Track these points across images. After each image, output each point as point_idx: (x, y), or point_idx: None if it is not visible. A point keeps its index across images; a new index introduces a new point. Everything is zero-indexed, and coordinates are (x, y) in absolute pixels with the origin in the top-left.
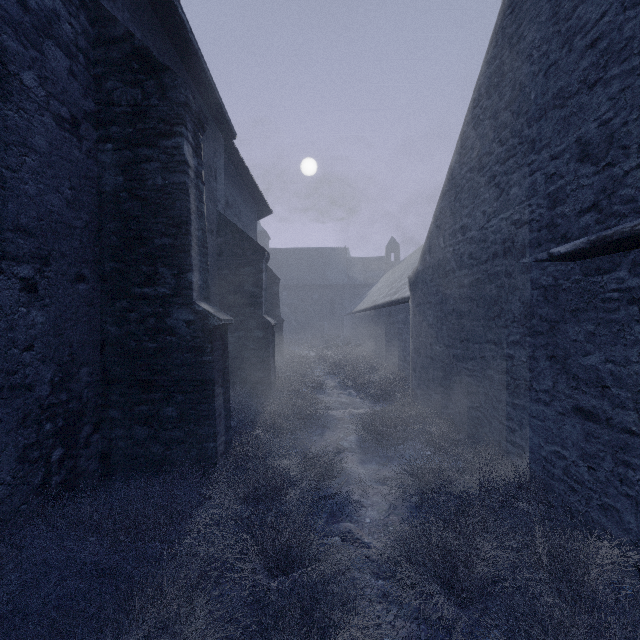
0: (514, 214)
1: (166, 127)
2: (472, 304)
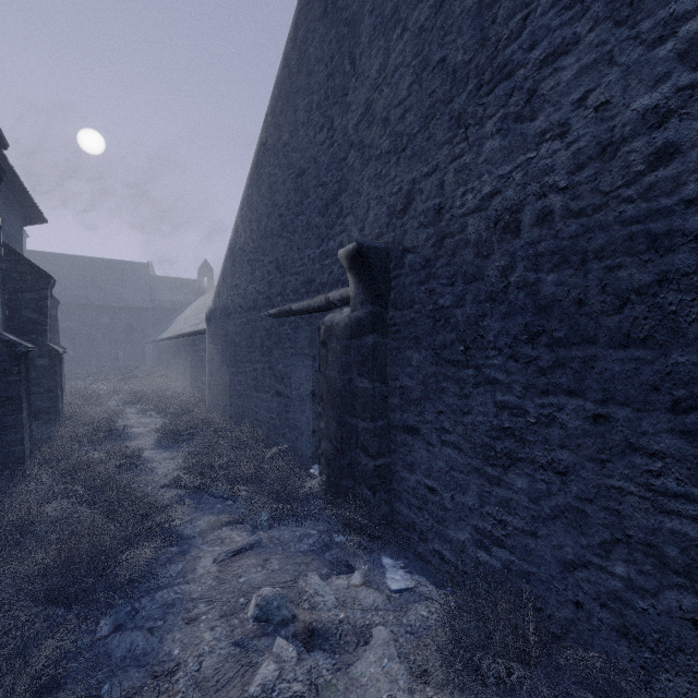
0: (257, 286)
1: None
2: (241, 338)
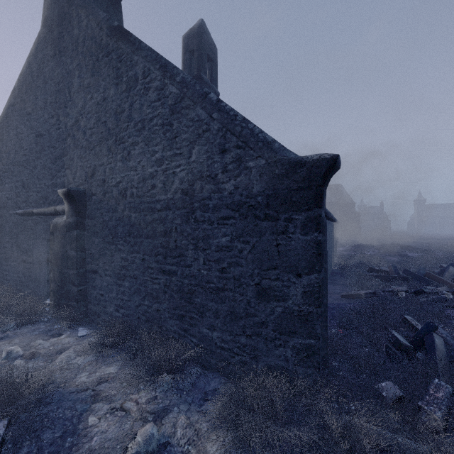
0: (7, 194)
1: None
2: None
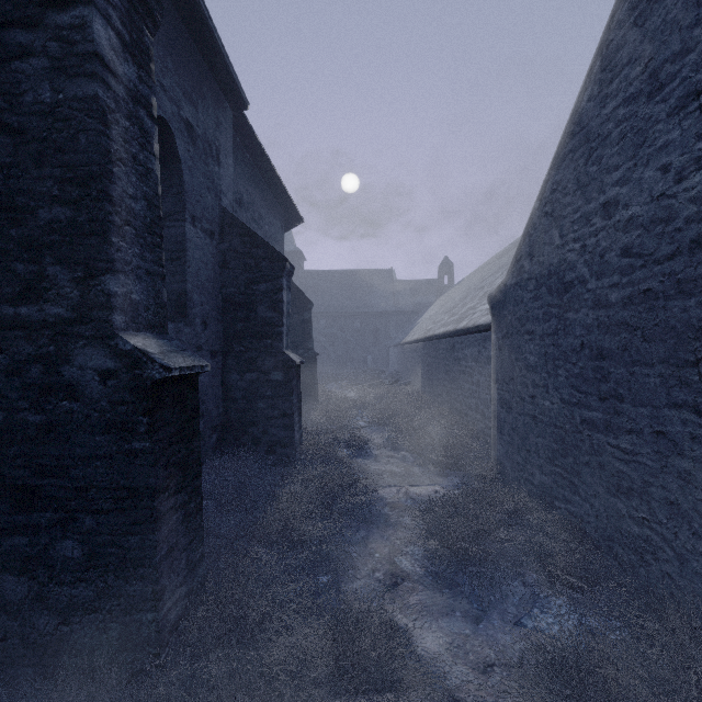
0: None
1: None
2: (631, 336)
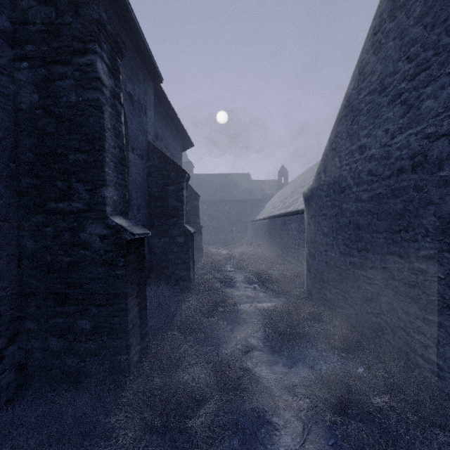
0: (427, 127)
1: (79, 44)
2: (372, 217)
